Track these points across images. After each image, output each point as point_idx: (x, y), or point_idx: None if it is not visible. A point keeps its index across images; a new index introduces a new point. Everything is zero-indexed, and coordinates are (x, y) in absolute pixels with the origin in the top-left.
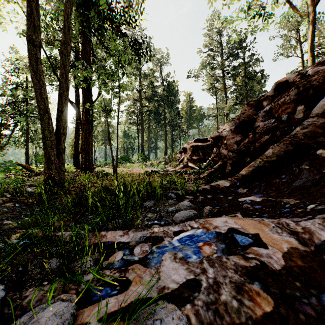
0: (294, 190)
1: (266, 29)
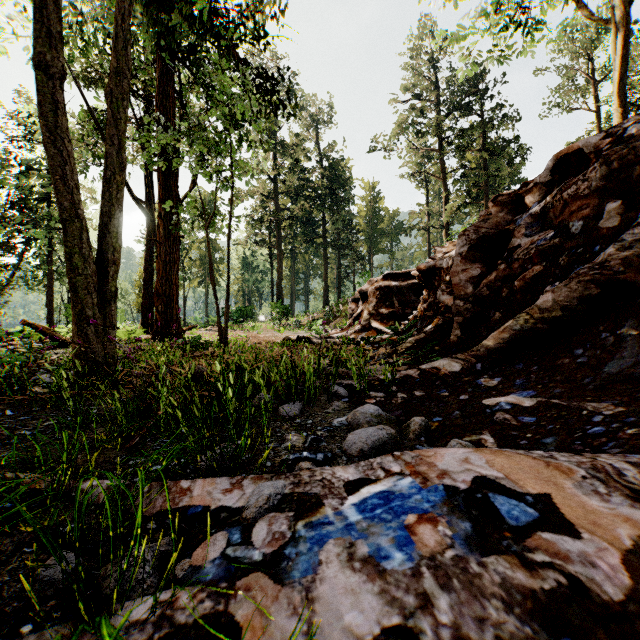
0: (607, 382)
1: (526, 54)
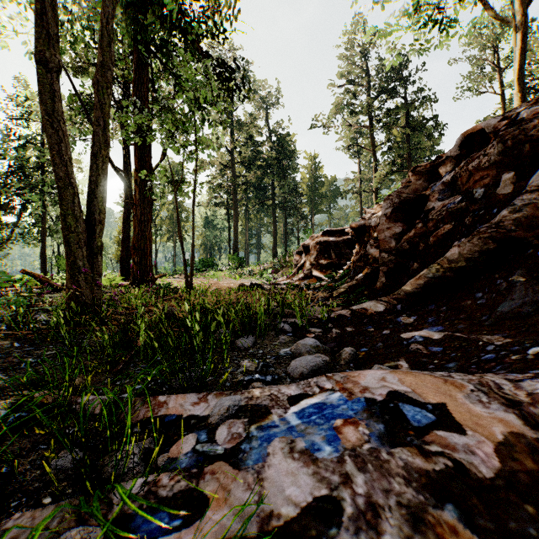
0: (500, 319)
1: (442, 46)
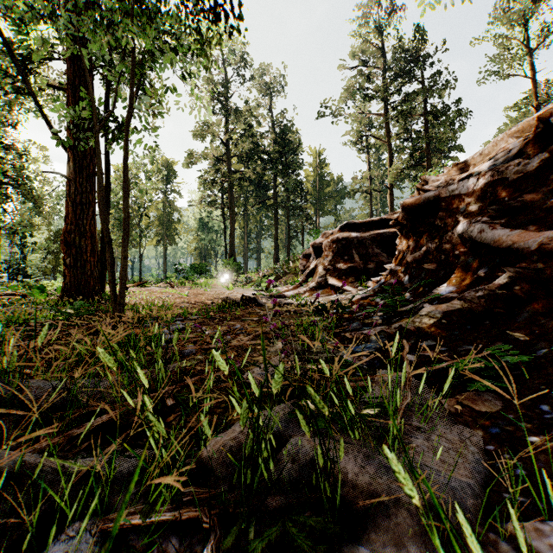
0: None
1: None
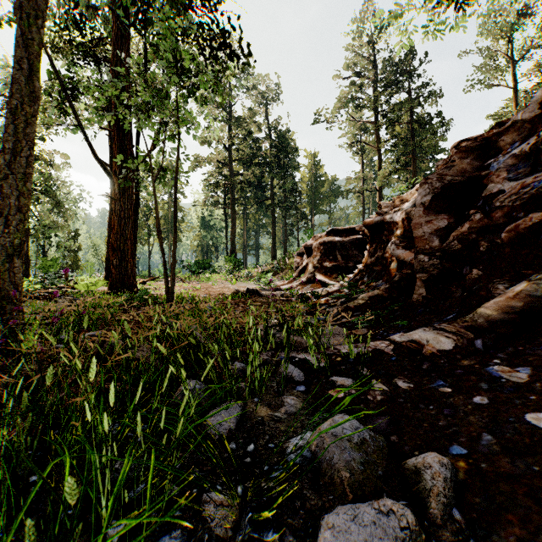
0: None
1: (457, 29)
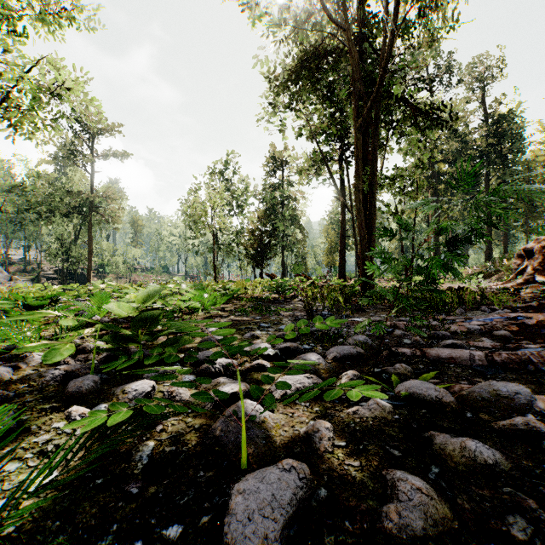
0: None
1: None
